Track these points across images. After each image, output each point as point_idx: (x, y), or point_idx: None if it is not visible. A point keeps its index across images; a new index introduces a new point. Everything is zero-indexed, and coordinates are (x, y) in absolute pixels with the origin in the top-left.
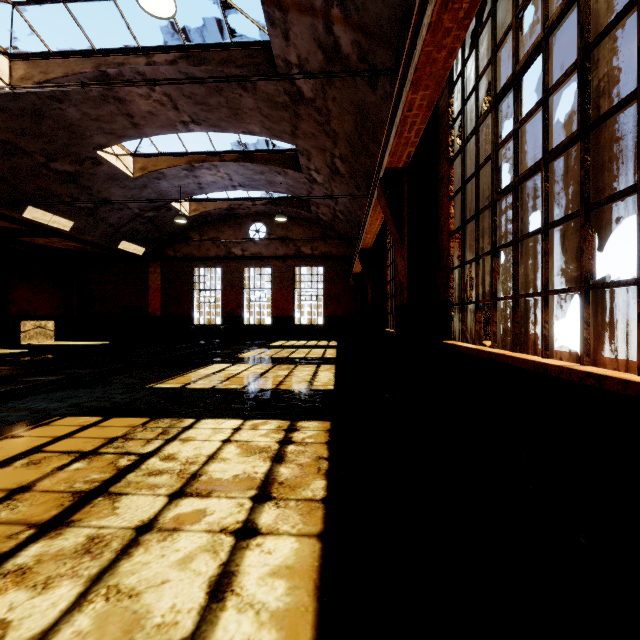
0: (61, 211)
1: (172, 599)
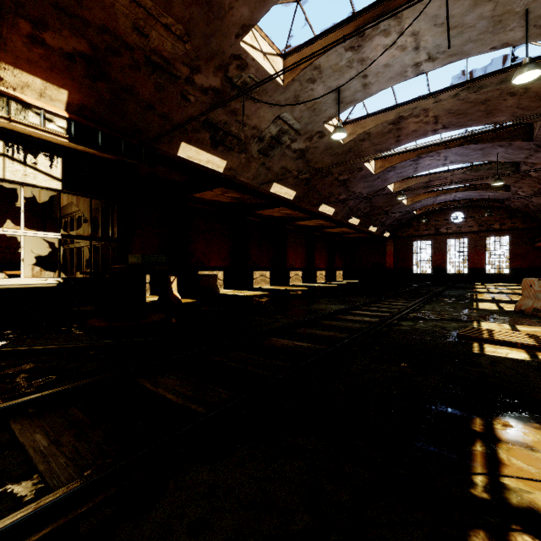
0: (376, 225)
1: None
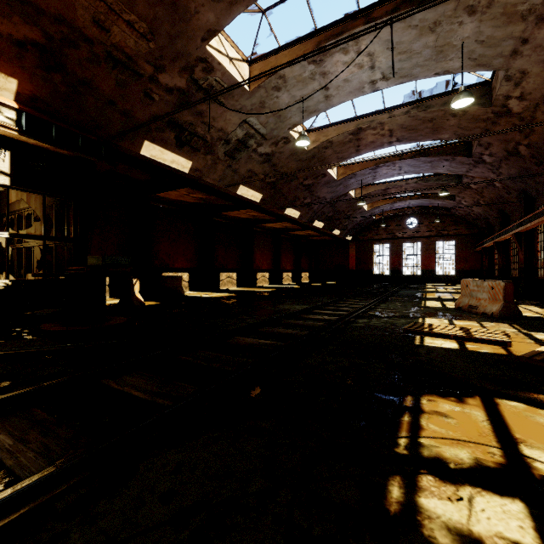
0: (339, 228)
1: None
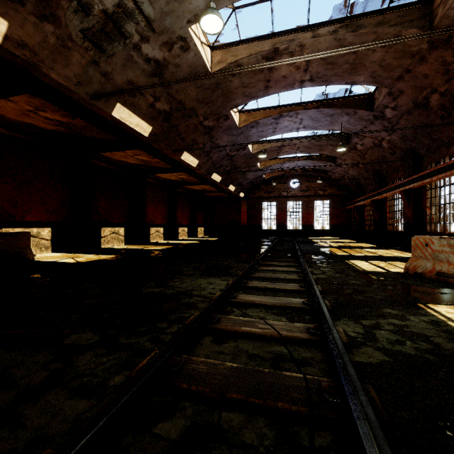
0: (235, 184)
1: (403, 255)
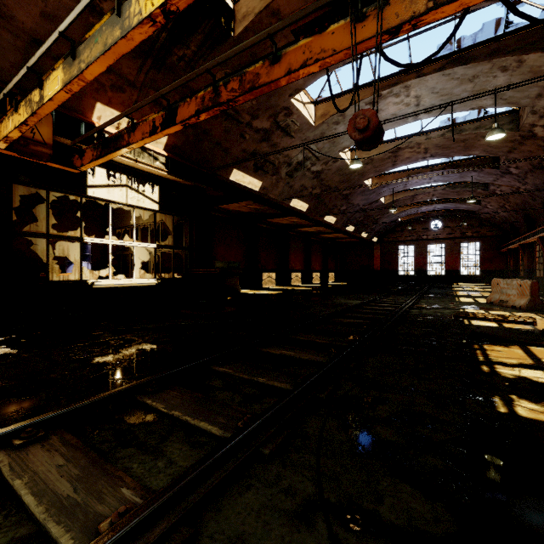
0: (367, 231)
1: None
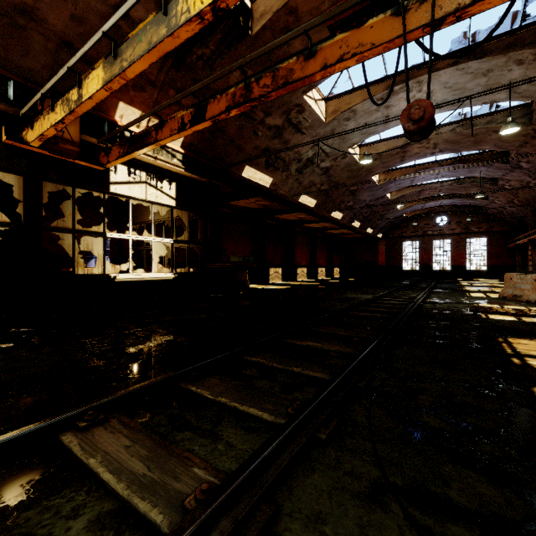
0: (372, 227)
1: None
